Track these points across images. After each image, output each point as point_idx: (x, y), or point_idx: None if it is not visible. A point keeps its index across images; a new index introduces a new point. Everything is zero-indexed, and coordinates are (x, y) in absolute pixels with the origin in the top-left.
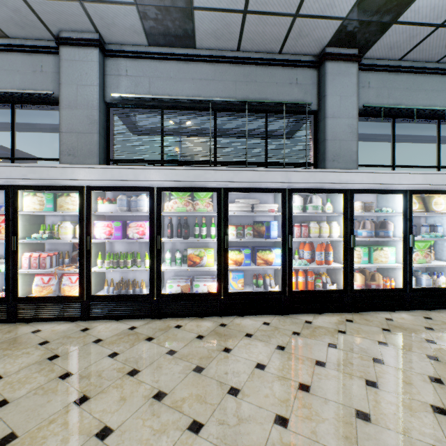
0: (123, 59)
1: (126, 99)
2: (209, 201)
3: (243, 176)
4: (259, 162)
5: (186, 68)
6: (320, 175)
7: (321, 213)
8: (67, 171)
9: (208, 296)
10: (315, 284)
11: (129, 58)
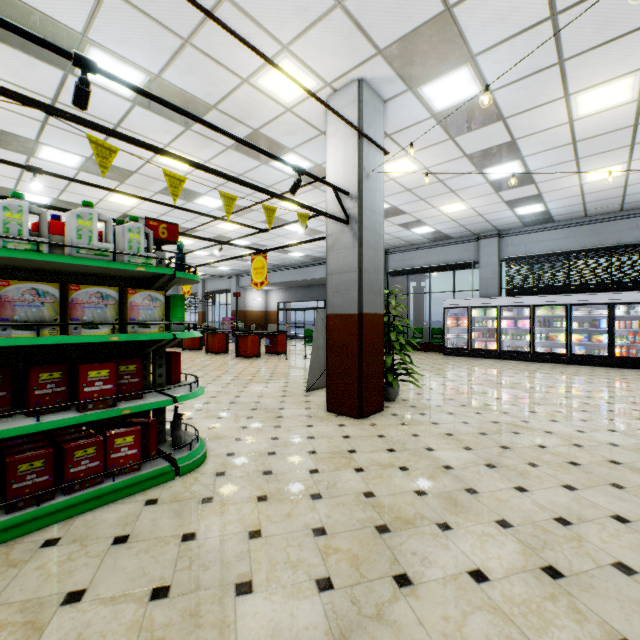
0: (509, 237)
1: (511, 258)
2: (562, 309)
3: (581, 298)
4: (602, 283)
5: (548, 234)
6: (635, 295)
7: (637, 315)
8: (491, 300)
9: (560, 354)
10: (636, 355)
11: (513, 236)
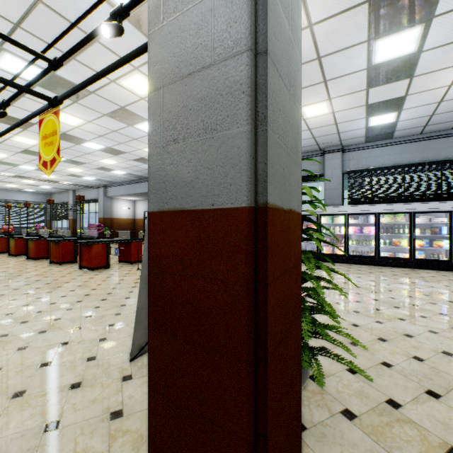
0: (351, 152)
1: (353, 171)
2: (403, 217)
3: (424, 206)
4: (435, 193)
5: (386, 150)
6: None
7: None
8: (339, 208)
9: (404, 259)
10: None
11: (354, 151)
